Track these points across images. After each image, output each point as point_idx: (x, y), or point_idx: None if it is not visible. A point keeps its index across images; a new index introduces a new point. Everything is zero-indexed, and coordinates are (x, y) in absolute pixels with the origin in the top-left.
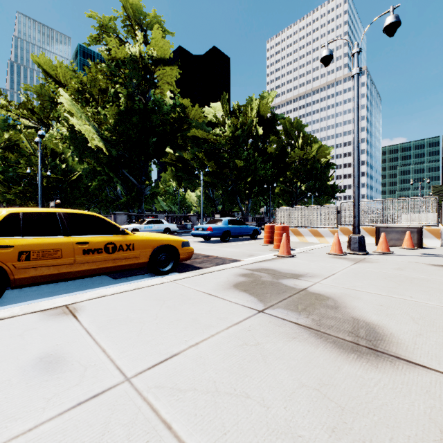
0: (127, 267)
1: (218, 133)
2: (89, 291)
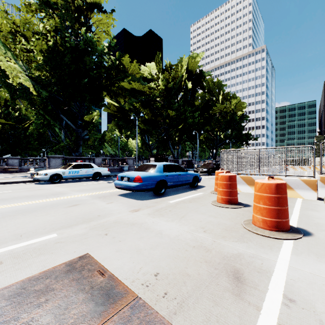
0: None
1: (153, 86)
2: None
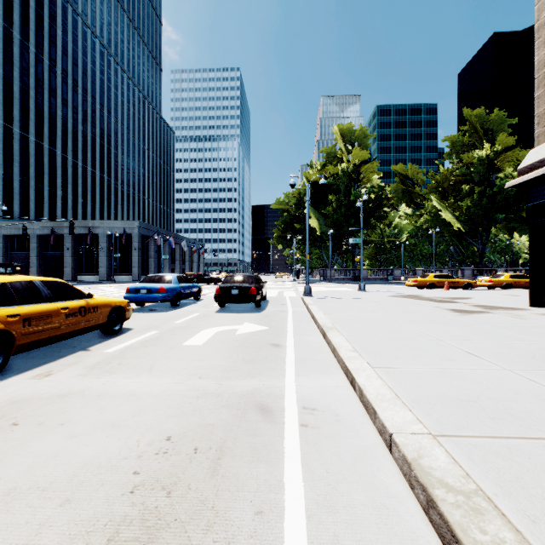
0: None
1: None
2: None
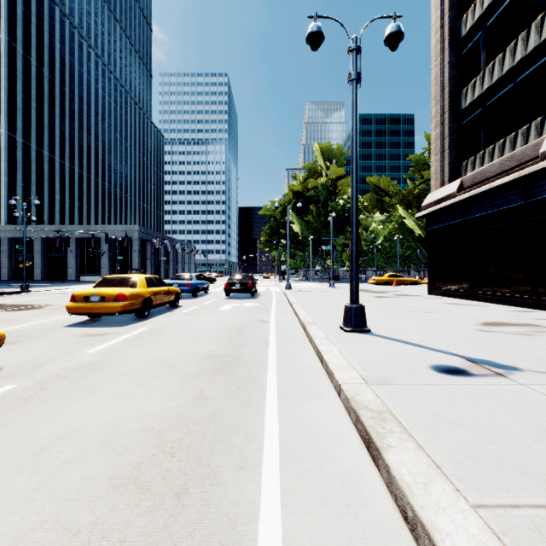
0: None
1: None
2: None
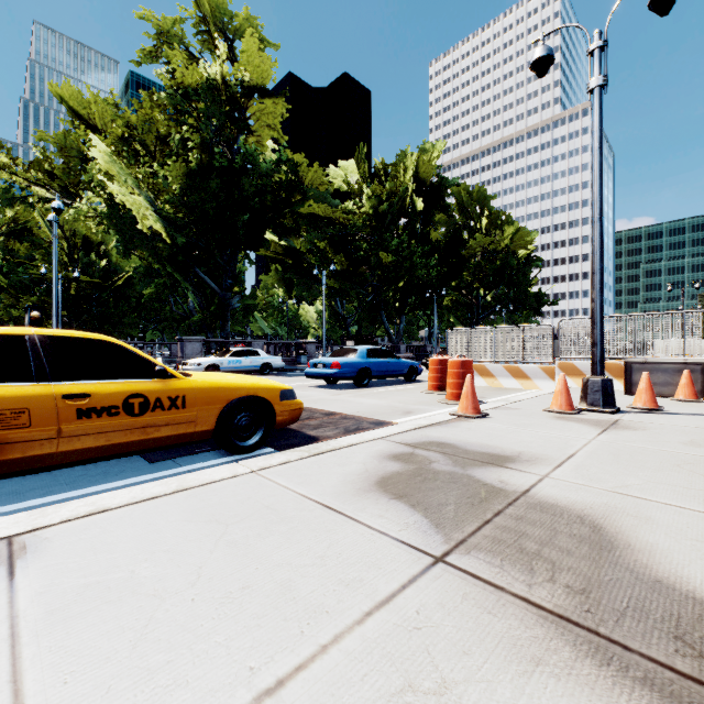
0: (172, 441)
1: (351, 208)
2: (91, 490)
